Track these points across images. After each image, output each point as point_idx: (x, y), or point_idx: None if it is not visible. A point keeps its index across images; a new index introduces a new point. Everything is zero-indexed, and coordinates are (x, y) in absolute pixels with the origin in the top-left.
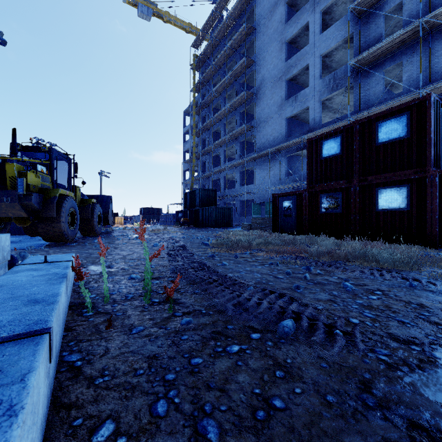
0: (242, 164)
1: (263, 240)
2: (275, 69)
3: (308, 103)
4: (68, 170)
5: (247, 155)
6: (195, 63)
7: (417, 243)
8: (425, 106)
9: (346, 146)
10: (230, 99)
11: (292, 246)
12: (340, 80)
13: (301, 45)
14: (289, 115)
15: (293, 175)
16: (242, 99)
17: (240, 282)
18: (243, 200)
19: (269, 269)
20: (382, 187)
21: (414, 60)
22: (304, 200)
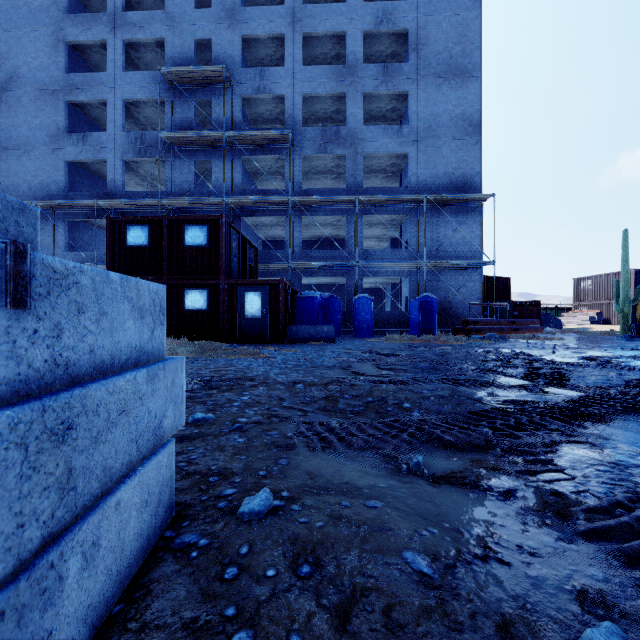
0: None
1: None
2: (45, 72)
3: (105, 154)
4: None
5: None
6: None
7: (215, 339)
8: (220, 224)
9: (155, 239)
10: None
11: None
12: (149, 146)
13: (93, 61)
14: (73, 159)
15: (80, 252)
16: None
17: None
18: None
19: None
20: (189, 288)
21: (221, 165)
22: None
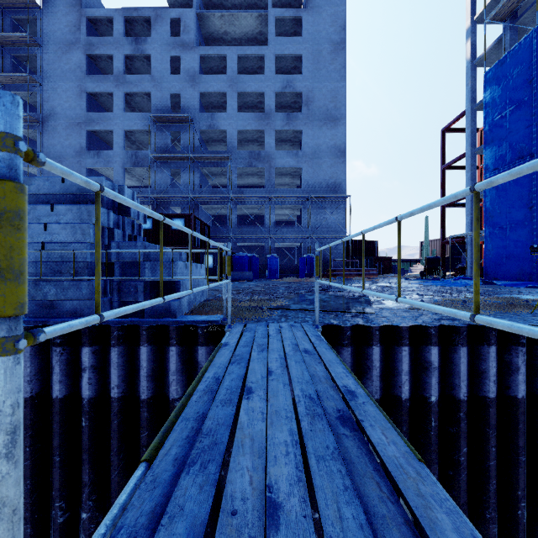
0: None
1: None
2: (73, 111)
3: (112, 164)
4: None
5: None
6: None
7: None
8: (191, 218)
9: (155, 225)
10: None
11: None
12: (141, 160)
13: (101, 100)
14: (91, 167)
15: None
16: None
17: None
18: None
19: None
20: None
21: (186, 172)
22: None
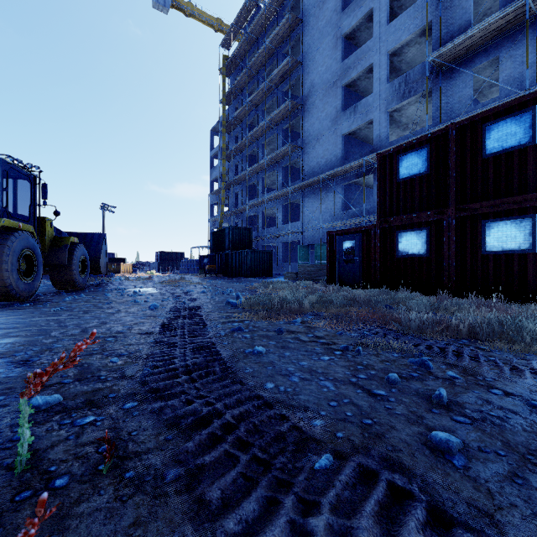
0: (285, 196)
1: (319, 298)
2: (328, 72)
3: (371, 115)
4: (31, 194)
5: (292, 183)
6: (224, 67)
7: None
8: None
9: (435, 161)
10: (269, 113)
11: (366, 308)
12: (413, 84)
13: (361, 42)
14: (346, 131)
15: (352, 209)
16: (285, 112)
17: (294, 424)
18: (286, 242)
19: (347, 365)
20: (491, 219)
21: (514, 54)
22: (373, 240)
